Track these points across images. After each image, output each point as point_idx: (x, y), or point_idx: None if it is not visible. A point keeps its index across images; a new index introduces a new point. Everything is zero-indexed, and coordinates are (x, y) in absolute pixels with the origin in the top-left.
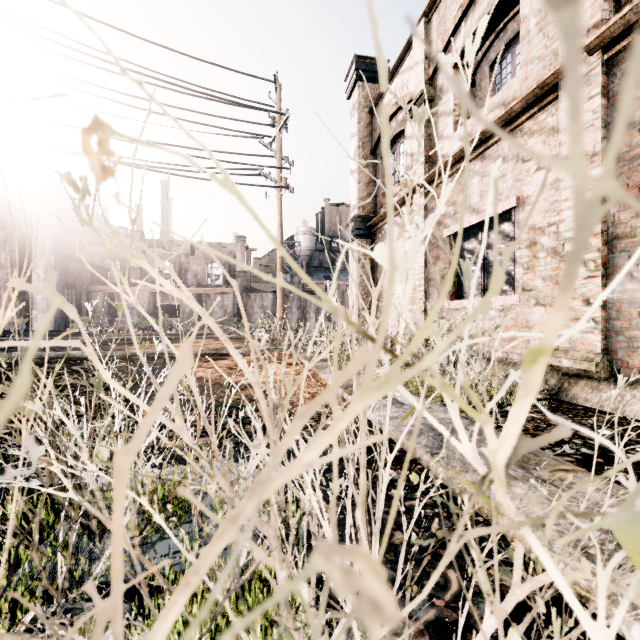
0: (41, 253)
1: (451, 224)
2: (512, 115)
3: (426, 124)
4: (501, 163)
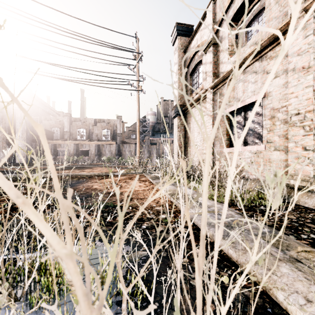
0: (20, 124)
1: (227, 108)
2: (261, 48)
3: (213, 56)
4: (254, 75)
